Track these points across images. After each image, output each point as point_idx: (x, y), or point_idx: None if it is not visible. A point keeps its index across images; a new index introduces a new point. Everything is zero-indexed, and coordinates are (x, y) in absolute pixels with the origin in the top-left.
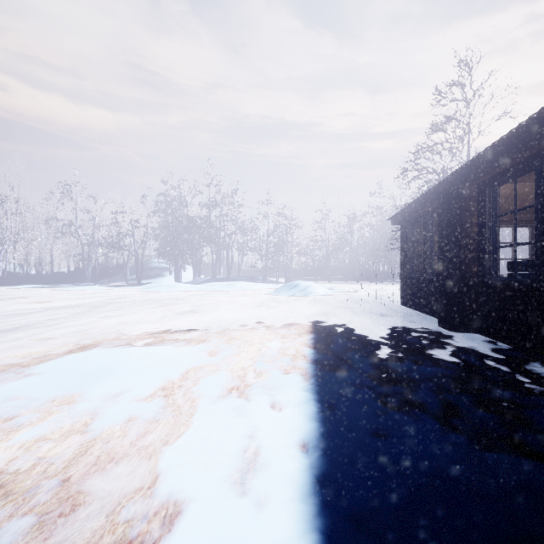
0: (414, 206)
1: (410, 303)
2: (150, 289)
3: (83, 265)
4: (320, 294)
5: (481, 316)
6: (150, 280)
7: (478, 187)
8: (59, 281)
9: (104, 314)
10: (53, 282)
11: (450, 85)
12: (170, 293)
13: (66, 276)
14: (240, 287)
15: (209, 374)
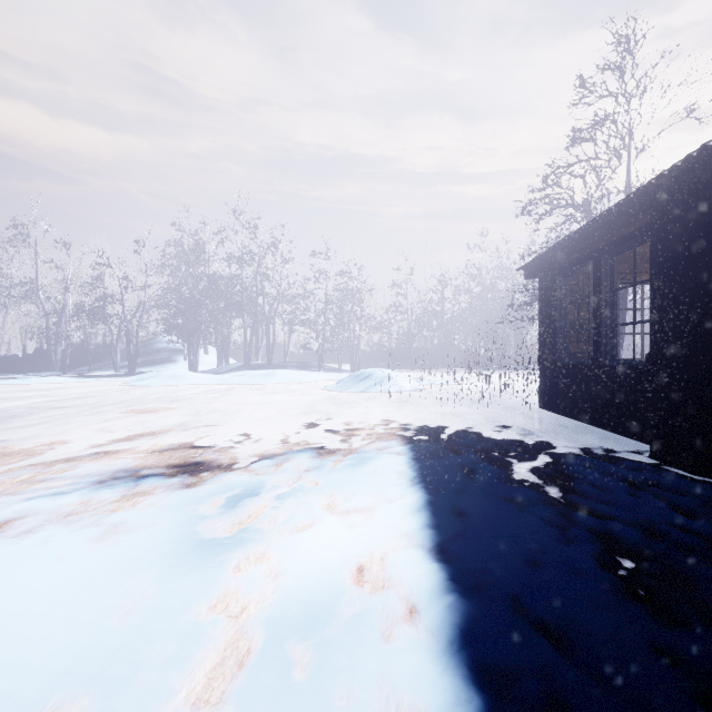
0: (579, 239)
1: (561, 406)
2: (142, 382)
3: (48, 345)
4: (404, 389)
5: None
6: (153, 368)
7: None
8: (13, 370)
9: (1, 436)
10: (3, 371)
11: (603, 68)
12: (170, 389)
13: (29, 362)
14: (284, 378)
15: None
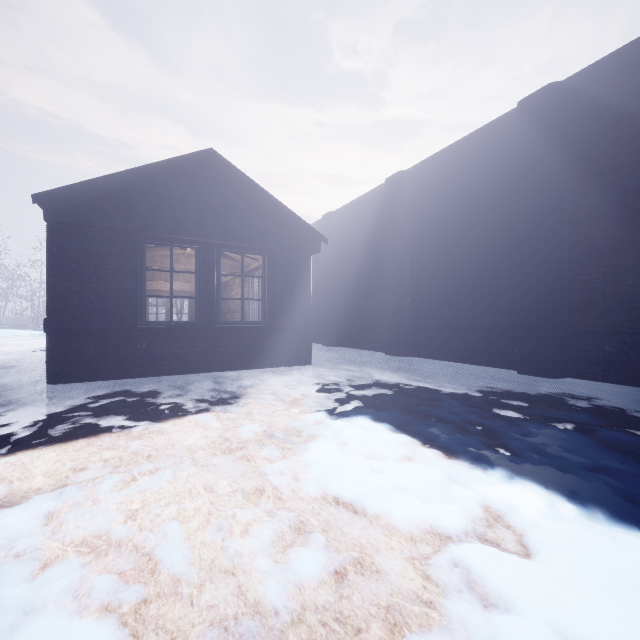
0: None
1: None
2: None
3: None
4: None
5: None
6: None
7: None
8: None
9: None
10: None
11: None
12: None
13: None
14: (3, 333)
15: None
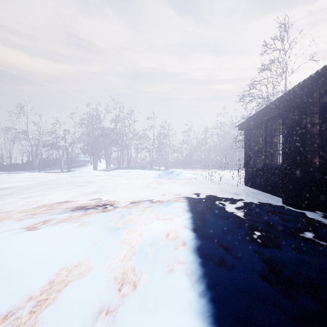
0: (258, 115)
1: (252, 184)
2: (74, 174)
3: (32, 159)
4: (188, 178)
5: (323, 198)
6: (77, 169)
7: (320, 94)
8: (17, 169)
9: (27, 195)
10: (13, 170)
11: (274, 39)
12: (87, 177)
13: (23, 166)
14: (135, 173)
15: (82, 275)
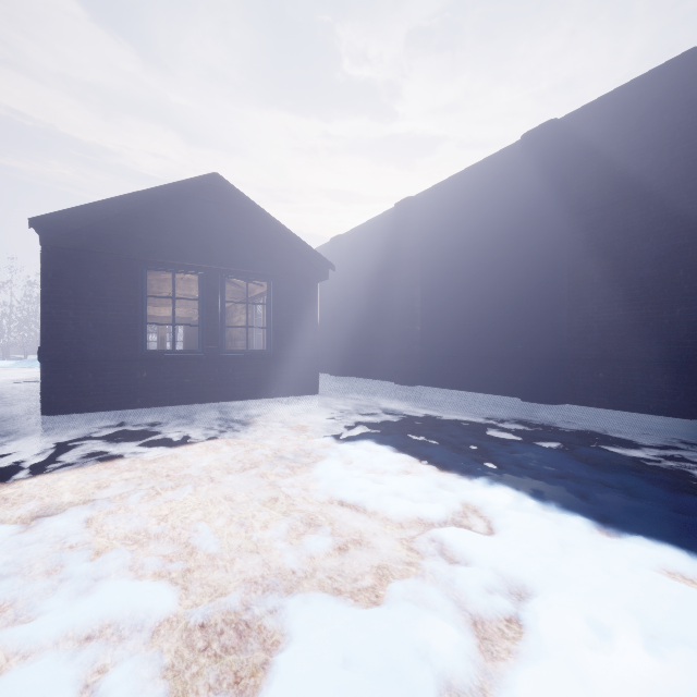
0: None
1: None
2: None
3: None
4: None
5: None
6: None
7: None
8: None
9: None
10: None
11: None
12: None
13: None
14: None
15: None
